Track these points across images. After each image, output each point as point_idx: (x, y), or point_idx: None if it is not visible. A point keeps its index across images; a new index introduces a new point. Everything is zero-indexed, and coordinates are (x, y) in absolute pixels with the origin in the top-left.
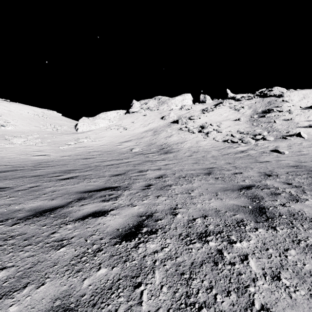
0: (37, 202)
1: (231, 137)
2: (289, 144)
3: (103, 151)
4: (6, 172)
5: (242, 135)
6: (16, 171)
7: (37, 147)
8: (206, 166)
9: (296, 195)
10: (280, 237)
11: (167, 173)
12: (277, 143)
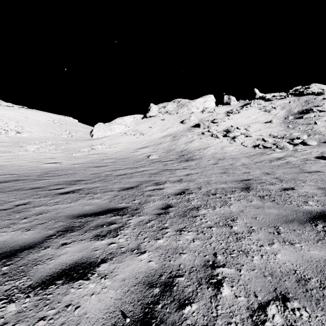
0: (6, 234)
1: (262, 141)
2: None
3: (117, 158)
4: (6, 183)
5: (276, 139)
6: (17, 182)
7: (50, 154)
8: (239, 177)
9: None
10: None
11: (191, 187)
12: (322, 148)
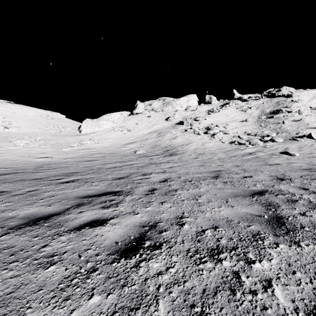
0: (33, 208)
1: (238, 138)
2: (299, 145)
3: (106, 153)
4: (6, 175)
5: (250, 136)
6: (16, 174)
7: (40, 149)
8: (213, 169)
9: (315, 202)
10: (306, 255)
11: (172, 176)
12: (287, 145)
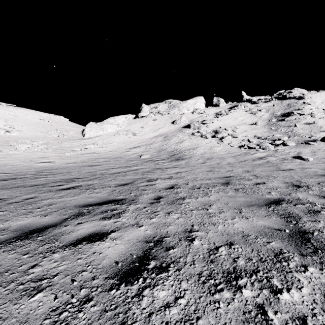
0: (28, 219)
1: (247, 142)
2: (313, 149)
3: (110, 157)
4: (5, 181)
5: (260, 140)
6: (16, 180)
7: (42, 153)
8: (223, 174)
9: None
10: None
11: (179, 182)
12: (299, 149)
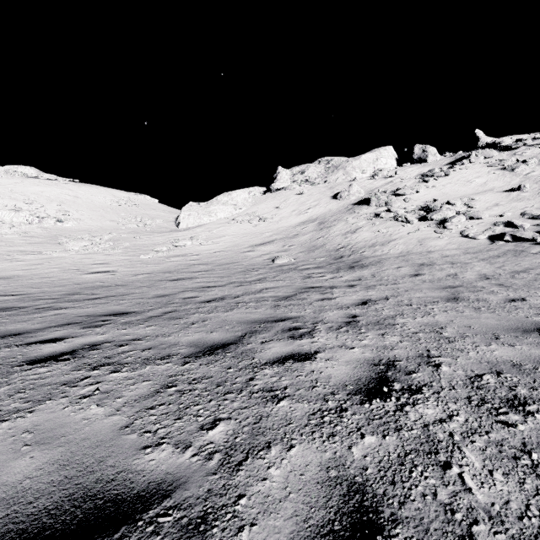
0: None
1: (509, 228)
2: None
3: (216, 263)
4: None
5: None
6: (0, 314)
7: (103, 256)
8: (516, 316)
9: None
10: None
11: (397, 351)
12: None
